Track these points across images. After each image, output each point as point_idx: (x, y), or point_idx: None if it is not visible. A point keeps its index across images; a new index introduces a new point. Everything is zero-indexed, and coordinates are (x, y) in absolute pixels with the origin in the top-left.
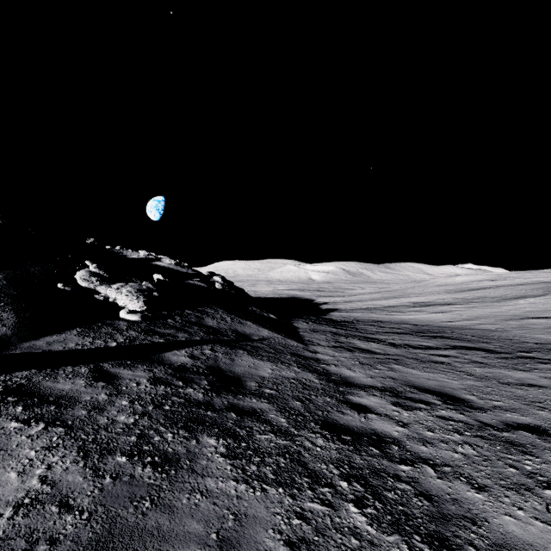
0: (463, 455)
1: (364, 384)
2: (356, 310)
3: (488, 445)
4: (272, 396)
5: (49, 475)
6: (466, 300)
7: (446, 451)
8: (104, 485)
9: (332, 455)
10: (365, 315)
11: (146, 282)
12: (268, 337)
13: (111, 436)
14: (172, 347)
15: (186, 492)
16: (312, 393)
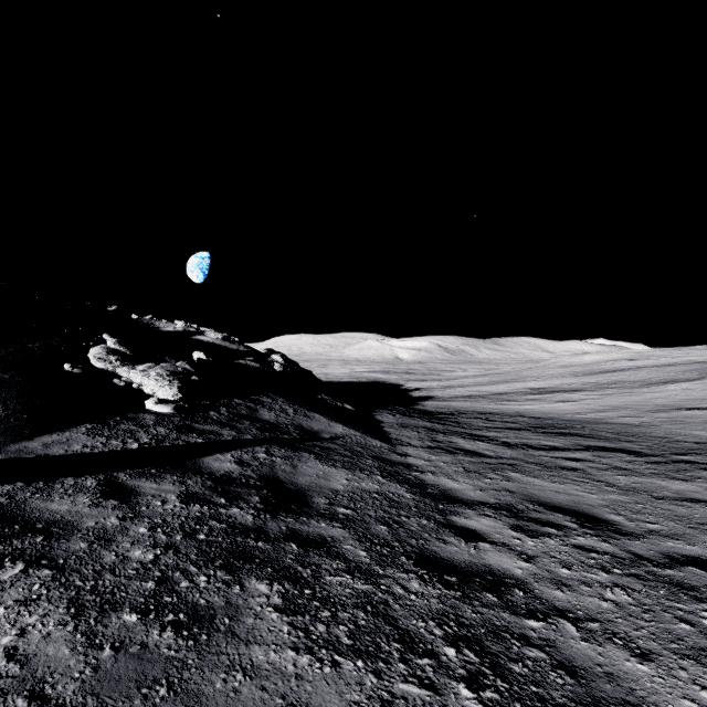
0: (615, 604)
1: (472, 499)
2: (457, 398)
3: (647, 588)
4: (348, 518)
5: (20, 646)
6: (598, 385)
7: (590, 598)
8: (100, 662)
9: (432, 606)
10: (468, 405)
11: (183, 363)
12: (342, 434)
13: (118, 582)
14: (214, 449)
15: (221, 671)
16: (403, 512)
